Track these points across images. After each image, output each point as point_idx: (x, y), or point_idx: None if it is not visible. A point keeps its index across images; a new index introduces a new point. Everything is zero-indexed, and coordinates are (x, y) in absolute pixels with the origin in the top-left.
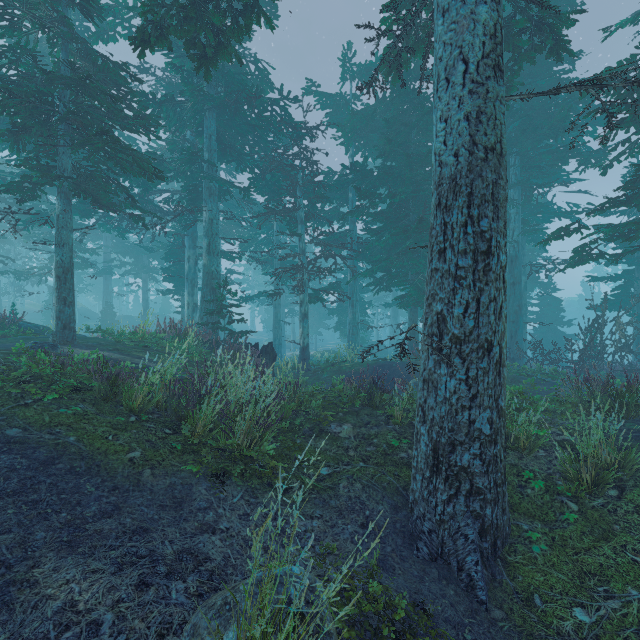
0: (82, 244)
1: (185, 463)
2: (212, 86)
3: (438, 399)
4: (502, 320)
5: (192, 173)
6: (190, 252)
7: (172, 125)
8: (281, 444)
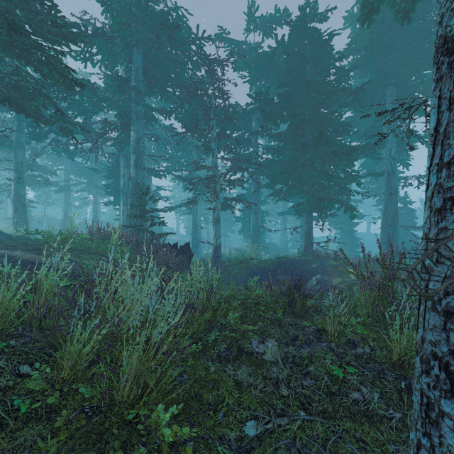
0: (44, 166)
1: (16, 453)
2: (139, 27)
3: None
4: None
5: (124, 102)
6: (125, 170)
7: (105, 59)
8: (190, 375)
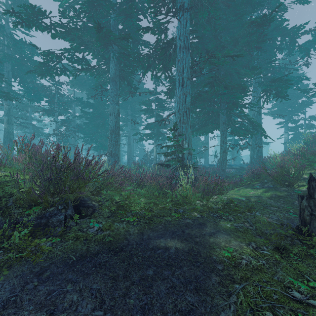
0: None
1: None
2: (9, 49)
3: (111, 163)
4: (119, 151)
5: None
6: None
7: None
8: None
